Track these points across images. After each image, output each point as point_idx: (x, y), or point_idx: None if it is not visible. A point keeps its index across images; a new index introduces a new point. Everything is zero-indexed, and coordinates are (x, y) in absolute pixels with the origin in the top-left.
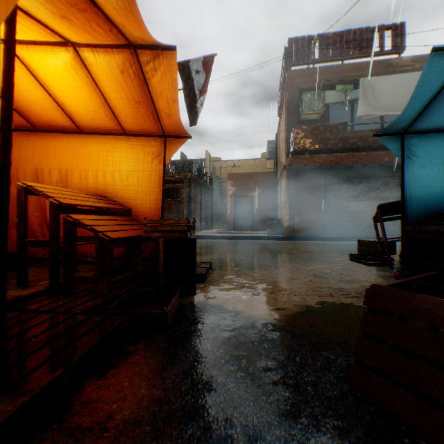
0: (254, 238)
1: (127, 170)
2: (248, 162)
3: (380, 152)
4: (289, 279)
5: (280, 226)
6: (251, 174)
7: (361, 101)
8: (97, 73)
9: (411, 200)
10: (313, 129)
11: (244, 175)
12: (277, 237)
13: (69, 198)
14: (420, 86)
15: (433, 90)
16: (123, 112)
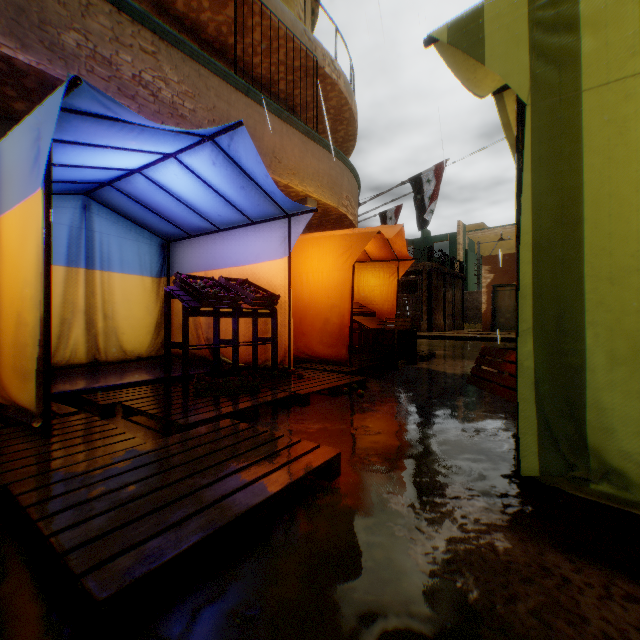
0: (511, 341)
1: (372, 285)
2: None
3: None
4: None
5: None
6: None
7: None
8: None
9: None
10: None
11: (507, 256)
12: None
13: None
14: None
15: None
16: (372, 252)
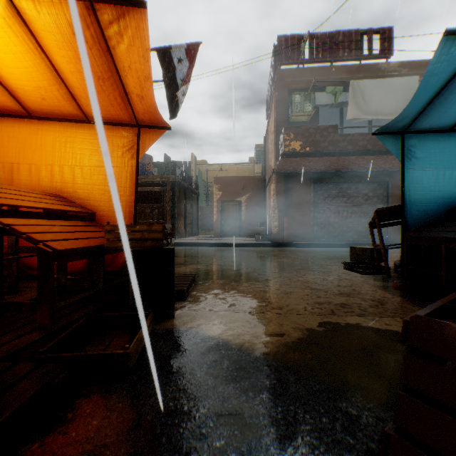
0: (242, 245)
1: (91, 165)
2: (235, 166)
3: (370, 157)
4: (283, 293)
5: (269, 232)
6: (239, 178)
7: (351, 104)
8: (43, 35)
9: (410, 204)
10: (303, 131)
11: (231, 178)
12: (266, 244)
13: (1, 197)
14: (427, 77)
15: (440, 83)
16: (83, 92)
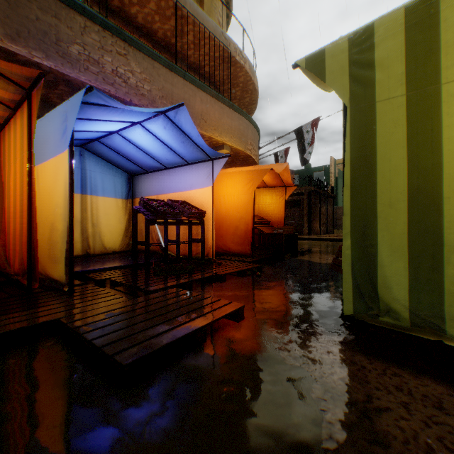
0: None
1: (268, 203)
2: None
3: None
4: None
5: None
6: None
7: None
8: None
9: None
10: None
11: None
12: None
13: None
14: None
15: None
16: (268, 181)
